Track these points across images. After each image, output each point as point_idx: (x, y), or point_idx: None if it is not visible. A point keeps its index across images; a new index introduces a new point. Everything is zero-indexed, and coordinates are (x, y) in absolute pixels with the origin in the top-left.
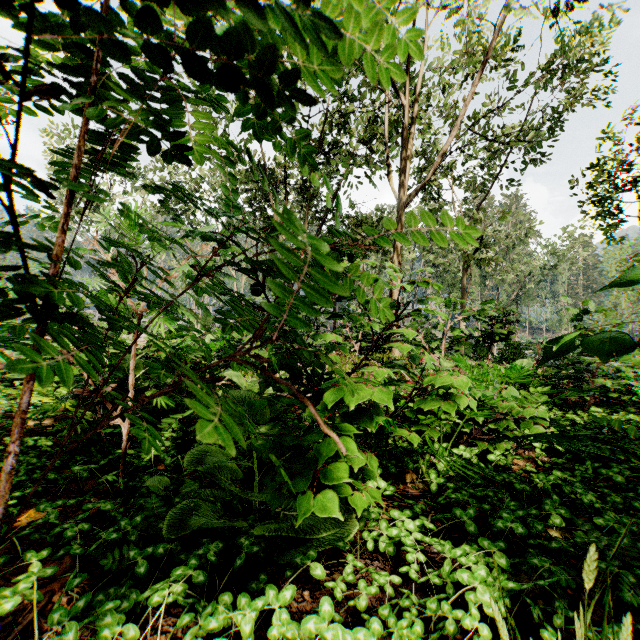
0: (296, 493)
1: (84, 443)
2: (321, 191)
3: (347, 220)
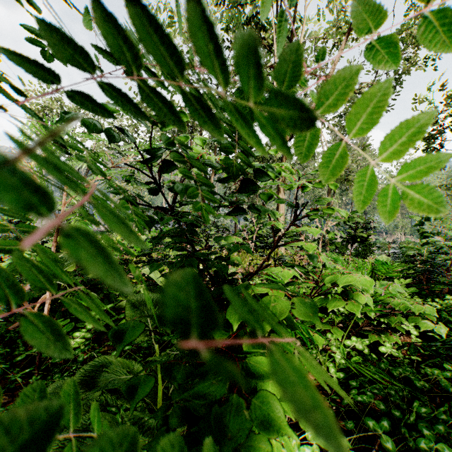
0: None
1: (14, 334)
2: None
3: None
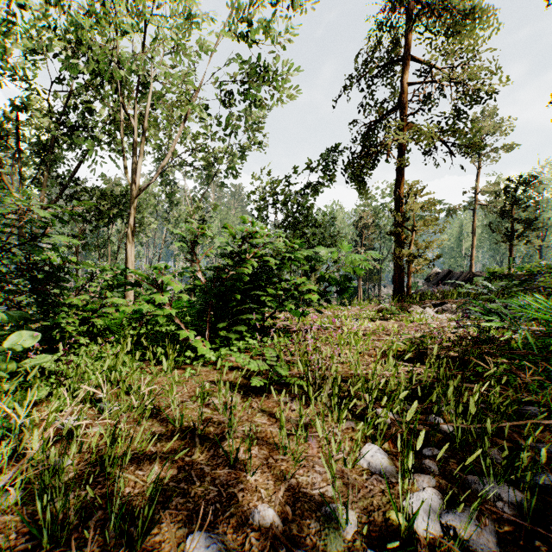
0: (49, 328)
1: None
2: (62, 154)
3: (90, 191)
